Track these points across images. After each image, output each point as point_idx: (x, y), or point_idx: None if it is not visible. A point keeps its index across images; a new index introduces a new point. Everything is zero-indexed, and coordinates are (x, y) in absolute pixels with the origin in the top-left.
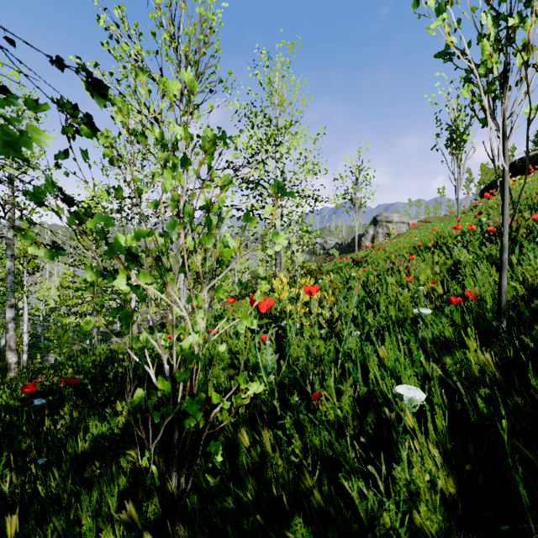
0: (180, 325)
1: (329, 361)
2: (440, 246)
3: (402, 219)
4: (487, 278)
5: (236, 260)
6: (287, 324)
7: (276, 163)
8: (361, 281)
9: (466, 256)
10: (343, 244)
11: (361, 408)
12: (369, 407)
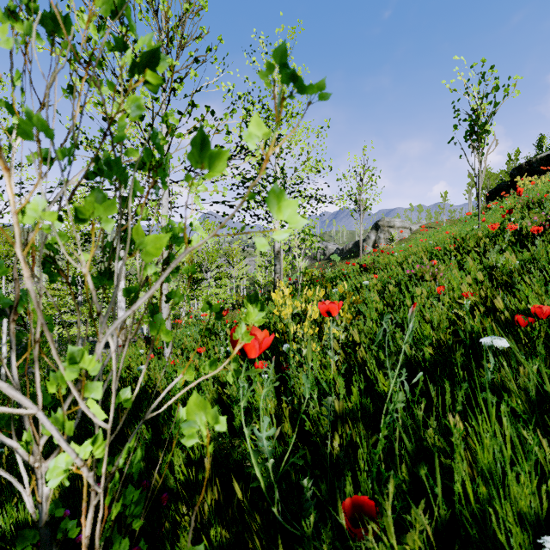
0: (52, 415)
1: (350, 409)
2: (462, 250)
3: (404, 224)
4: (543, 289)
5: (176, 262)
6: (290, 350)
7: (276, 159)
8: (374, 289)
9: (514, 261)
10: (344, 249)
11: (438, 546)
12: (452, 542)
